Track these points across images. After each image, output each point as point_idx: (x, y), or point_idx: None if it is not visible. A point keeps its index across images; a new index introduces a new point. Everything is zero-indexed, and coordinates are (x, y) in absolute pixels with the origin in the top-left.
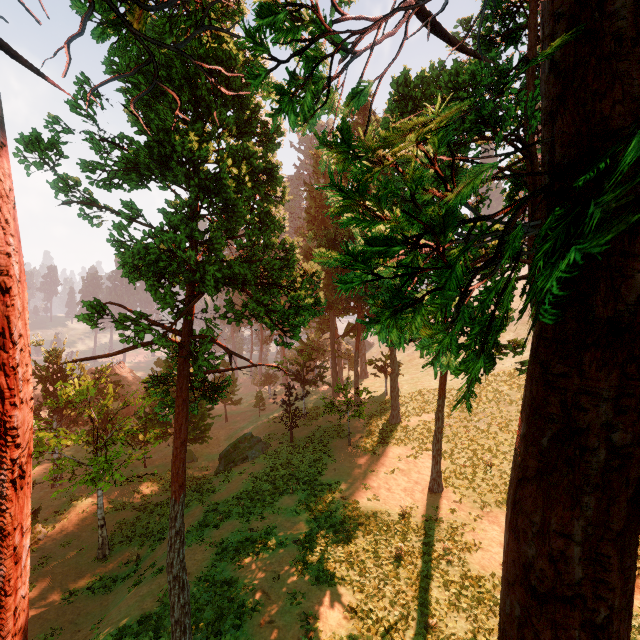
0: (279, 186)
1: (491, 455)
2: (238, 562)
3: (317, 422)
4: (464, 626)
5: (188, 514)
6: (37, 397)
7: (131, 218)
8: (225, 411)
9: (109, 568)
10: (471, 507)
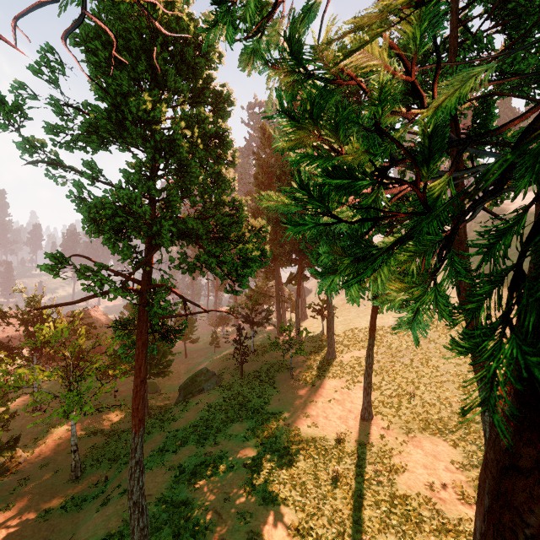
0: (229, 149)
1: (414, 387)
2: (194, 484)
3: (264, 358)
4: None
5: (151, 440)
6: (22, 336)
7: (93, 177)
8: (185, 348)
9: (81, 488)
10: (397, 433)
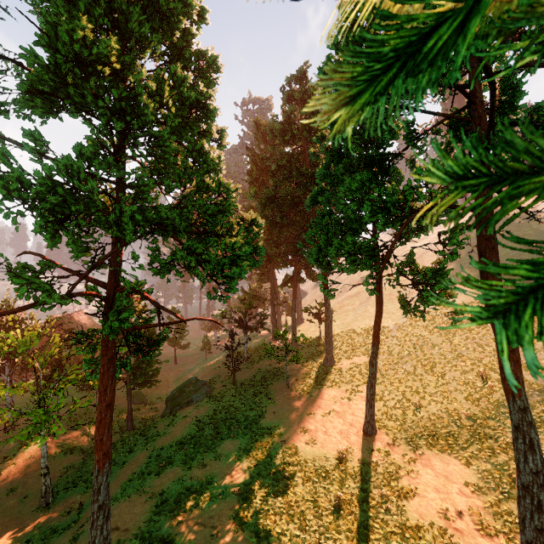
0: (213, 122)
1: (419, 397)
2: (177, 516)
3: (258, 365)
4: None
5: (132, 460)
6: None
7: (39, 152)
8: (174, 354)
9: (51, 517)
10: (404, 449)
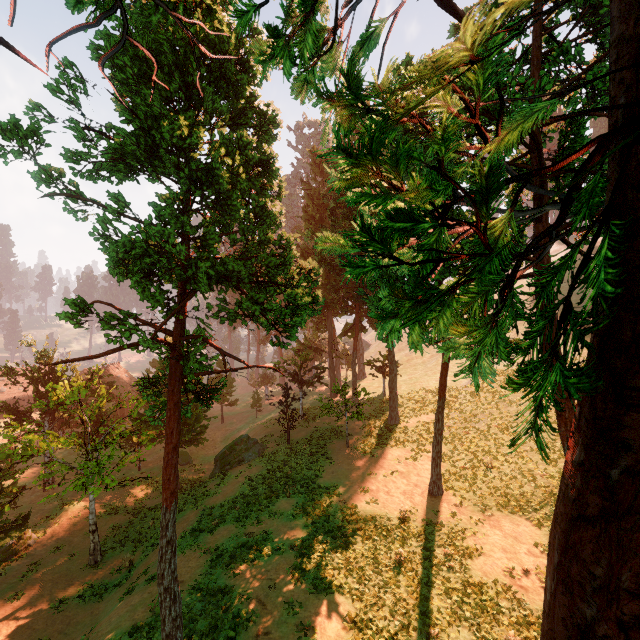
0: (275, 179)
1: (491, 457)
2: (233, 569)
3: (315, 423)
4: (467, 636)
5: (182, 518)
6: (30, 398)
7: (119, 212)
8: (221, 412)
9: (101, 575)
10: (472, 511)
